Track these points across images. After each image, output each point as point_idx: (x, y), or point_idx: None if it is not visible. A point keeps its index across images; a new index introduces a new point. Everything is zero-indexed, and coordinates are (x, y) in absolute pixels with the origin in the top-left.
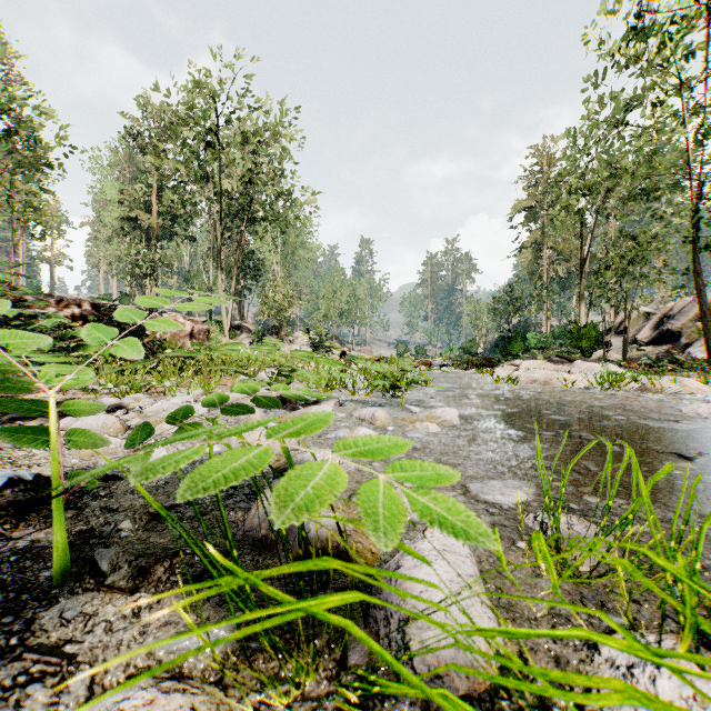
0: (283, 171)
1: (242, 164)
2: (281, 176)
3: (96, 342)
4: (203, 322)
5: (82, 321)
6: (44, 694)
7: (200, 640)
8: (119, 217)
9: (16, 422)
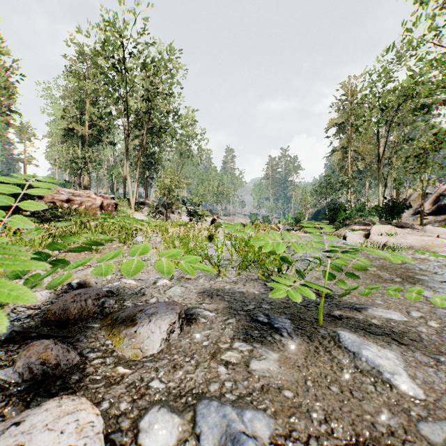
0: (172, 93)
1: (142, 86)
2: (171, 96)
3: None
4: (112, 198)
5: None
6: None
7: None
8: (62, 128)
9: None
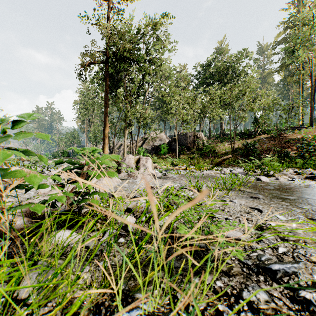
0: None
1: None
2: None
3: None
4: None
5: None
6: None
7: None
8: None
9: None
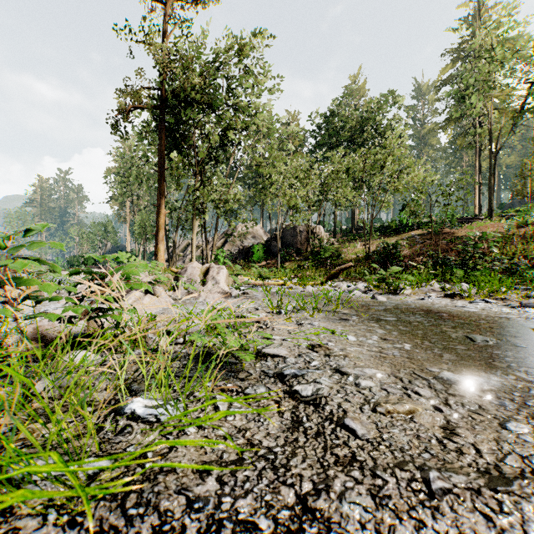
0: None
1: None
2: None
3: None
4: None
5: None
6: None
7: None
8: None
9: None
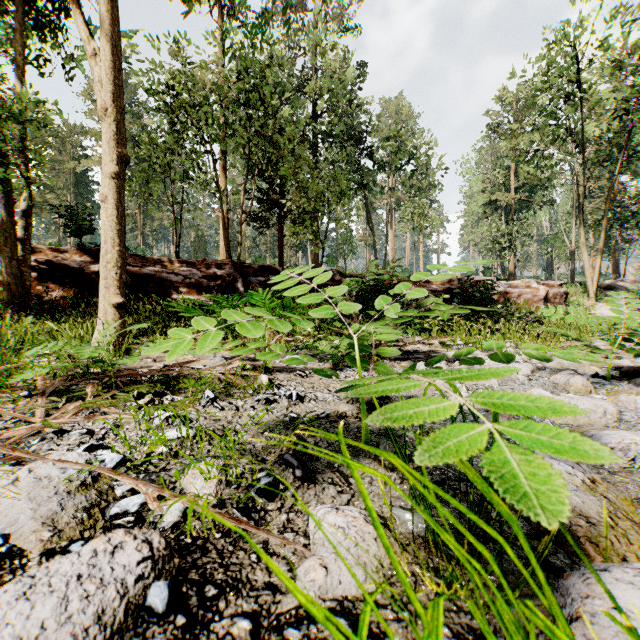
0: None
1: (612, 98)
2: None
3: (379, 307)
4: (560, 285)
5: (451, 293)
6: (333, 492)
7: (408, 517)
8: (482, 204)
9: (396, 361)
